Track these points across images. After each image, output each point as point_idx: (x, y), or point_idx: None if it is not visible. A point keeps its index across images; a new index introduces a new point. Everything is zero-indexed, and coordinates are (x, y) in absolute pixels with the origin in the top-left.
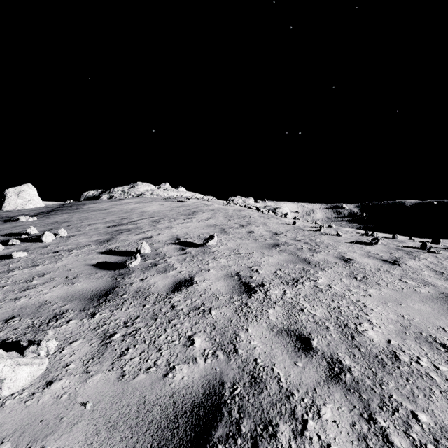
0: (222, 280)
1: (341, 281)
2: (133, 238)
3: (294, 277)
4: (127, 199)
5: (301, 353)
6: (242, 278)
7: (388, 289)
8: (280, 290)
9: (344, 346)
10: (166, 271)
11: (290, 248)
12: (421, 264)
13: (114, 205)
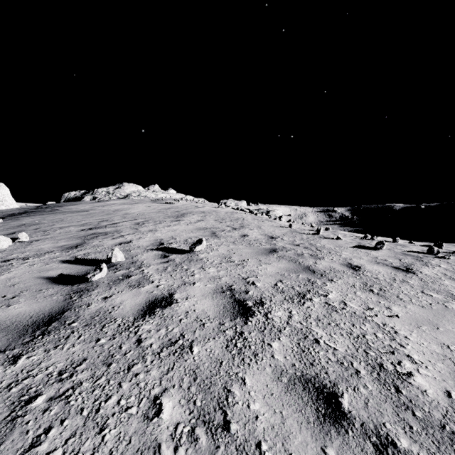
0: (211, 297)
1: (356, 296)
2: (108, 243)
3: (299, 291)
4: (111, 201)
5: (329, 427)
6: (235, 293)
7: (414, 305)
8: (284, 310)
9: (389, 407)
10: (139, 286)
11: (289, 253)
12: (437, 271)
13: (96, 206)
